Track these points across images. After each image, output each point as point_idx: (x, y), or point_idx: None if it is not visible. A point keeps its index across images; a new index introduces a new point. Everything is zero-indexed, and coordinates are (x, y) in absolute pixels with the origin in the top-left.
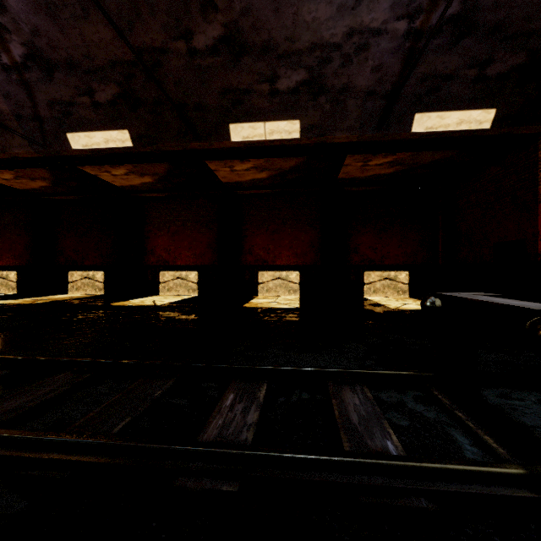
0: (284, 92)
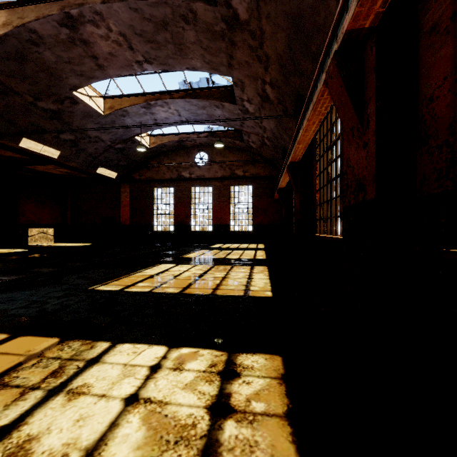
0: (61, 139)
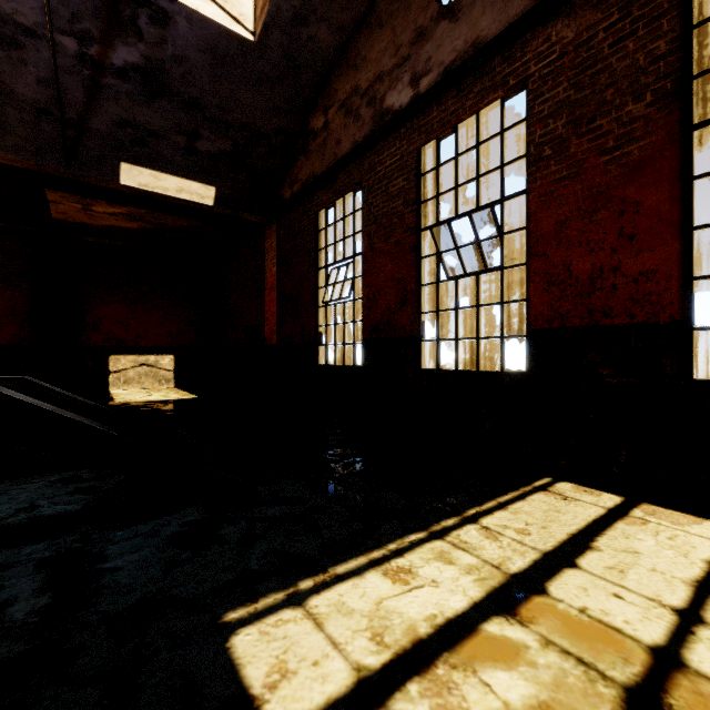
0: None
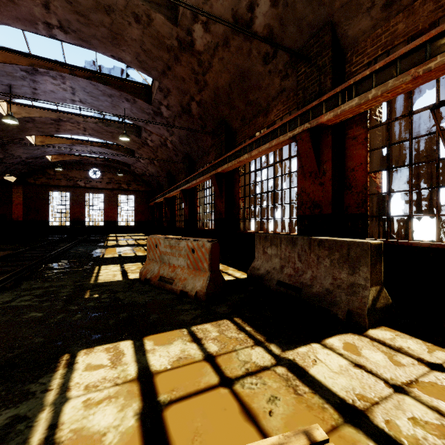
0: None
